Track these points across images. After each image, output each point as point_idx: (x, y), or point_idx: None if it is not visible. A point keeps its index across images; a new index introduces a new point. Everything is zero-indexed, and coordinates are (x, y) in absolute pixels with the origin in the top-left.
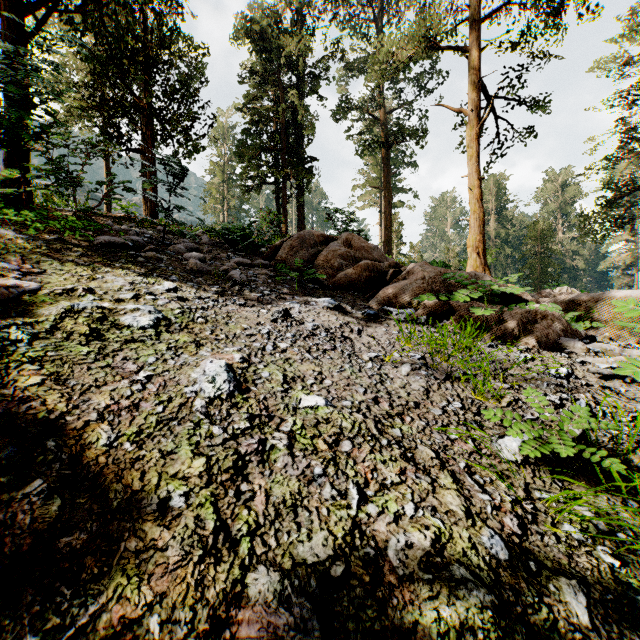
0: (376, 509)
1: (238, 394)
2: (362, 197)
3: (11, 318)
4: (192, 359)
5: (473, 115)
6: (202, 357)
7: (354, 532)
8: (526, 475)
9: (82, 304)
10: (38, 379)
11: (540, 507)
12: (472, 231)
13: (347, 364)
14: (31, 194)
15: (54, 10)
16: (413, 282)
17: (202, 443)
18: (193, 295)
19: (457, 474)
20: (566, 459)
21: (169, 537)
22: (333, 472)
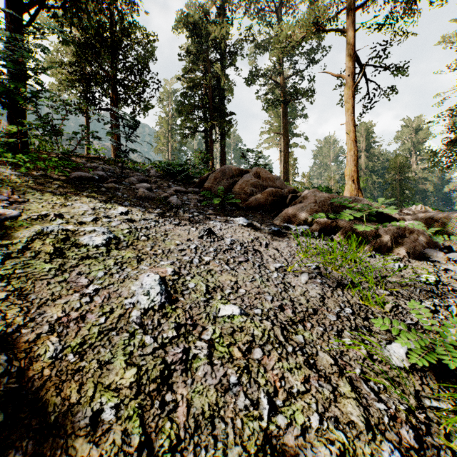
0: (285, 420)
1: (168, 305)
2: (267, 140)
3: None
4: (133, 273)
5: (349, 79)
6: (141, 271)
7: (265, 447)
8: (415, 382)
9: (50, 227)
10: (3, 295)
11: (432, 417)
12: (349, 164)
13: (257, 275)
14: (27, 142)
15: (42, 7)
16: (307, 205)
17: (135, 353)
18: (139, 217)
19: (354, 381)
20: (447, 364)
21: (97, 455)
22: (246, 380)
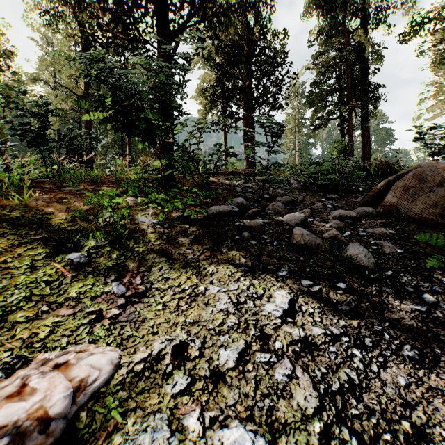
0: None
1: None
2: (431, 108)
3: None
4: None
5: None
6: None
7: None
8: None
9: None
10: None
11: None
12: None
13: None
14: (173, 173)
15: (184, 26)
16: None
17: None
18: (321, 330)
19: None
20: None
21: None
22: None
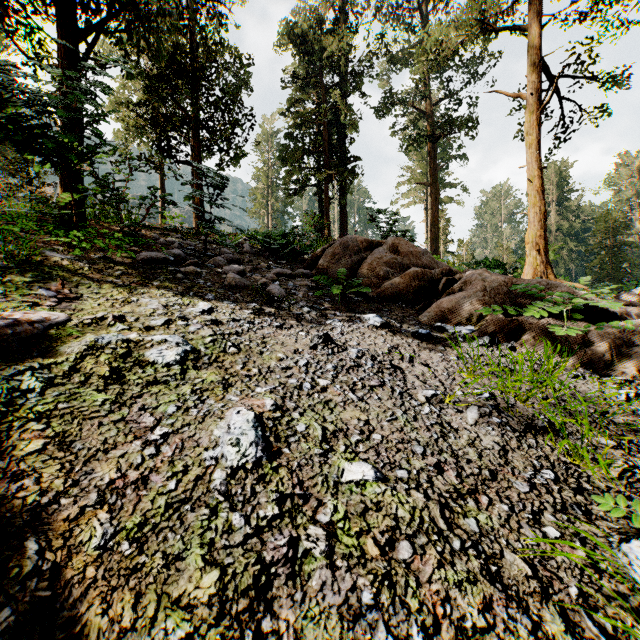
0: None
1: (266, 462)
2: (407, 194)
3: (30, 359)
4: (217, 406)
5: (532, 99)
6: (229, 403)
7: None
8: None
9: (107, 338)
10: (39, 444)
11: None
12: (531, 226)
13: (399, 410)
14: (83, 212)
15: (102, 32)
16: (472, 294)
17: (217, 543)
18: (228, 317)
19: (569, 610)
20: None
21: None
22: (388, 600)
